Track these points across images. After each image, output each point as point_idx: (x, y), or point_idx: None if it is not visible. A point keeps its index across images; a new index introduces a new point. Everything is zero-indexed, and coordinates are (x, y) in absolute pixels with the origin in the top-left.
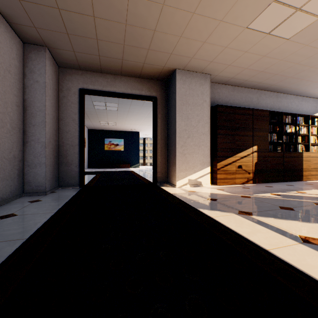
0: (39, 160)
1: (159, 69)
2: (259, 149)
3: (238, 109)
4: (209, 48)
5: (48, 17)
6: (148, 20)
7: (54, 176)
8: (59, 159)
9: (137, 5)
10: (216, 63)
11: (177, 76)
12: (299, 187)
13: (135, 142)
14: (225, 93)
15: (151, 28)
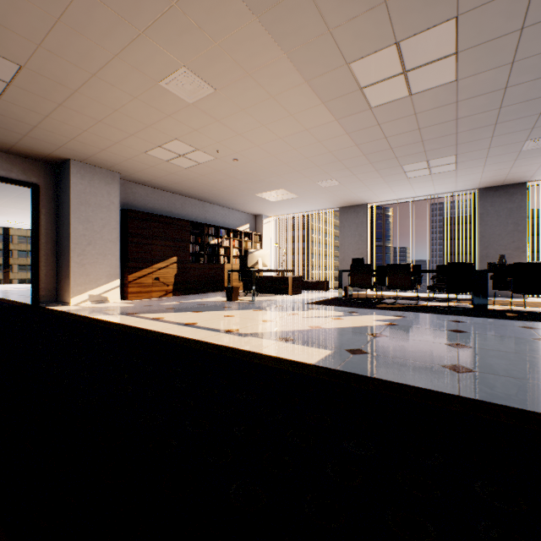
0: None
1: (44, 154)
2: (180, 260)
3: (156, 216)
4: (112, 155)
5: None
6: (27, 118)
7: None
8: None
9: (11, 107)
10: (124, 166)
11: (73, 168)
12: (212, 296)
13: None
14: (143, 194)
15: (31, 123)
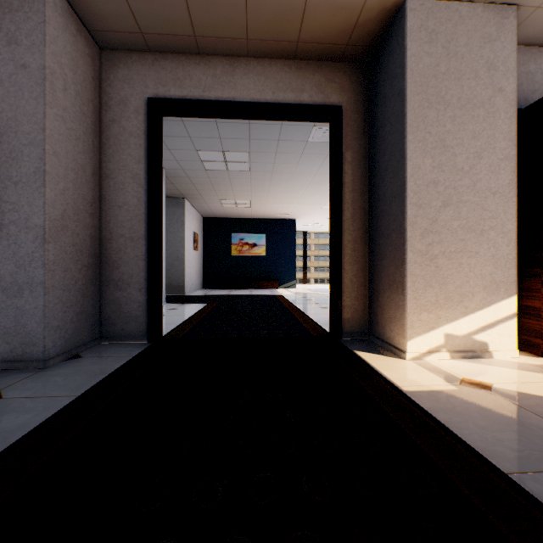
0: (28, 276)
1: (352, 12)
2: None
3: None
4: None
5: None
6: None
7: (82, 315)
8: (103, 272)
9: None
10: None
11: (409, 19)
12: None
13: (288, 239)
14: None
15: None
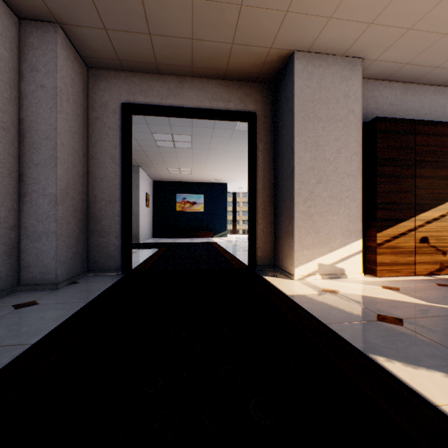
0: (45, 227)
1: (261, 56)
2: None
3: (421, 124)
4: None
5: None
6: None
7: (77, 254)
8: (89, 224)
9: None
10: (380, 26)
11: (296, 64)
12: None
13: (221, 199)
14: (389, 97)
15: None
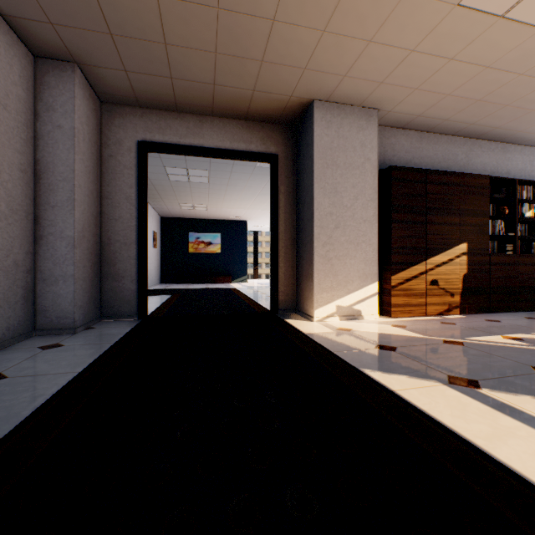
0: (62, 271)
1: (282, 102)
2: (471, 249)
3: (431, 173)
4: (380, 54)
5: (73, 0)
6: None
7: (92, 299)
8: (103, 268)
9: None
10: (390, 85)
11: (316, 113)
12: None
13: (241, 238)
14: (405, 145)
15: (266, 14)
